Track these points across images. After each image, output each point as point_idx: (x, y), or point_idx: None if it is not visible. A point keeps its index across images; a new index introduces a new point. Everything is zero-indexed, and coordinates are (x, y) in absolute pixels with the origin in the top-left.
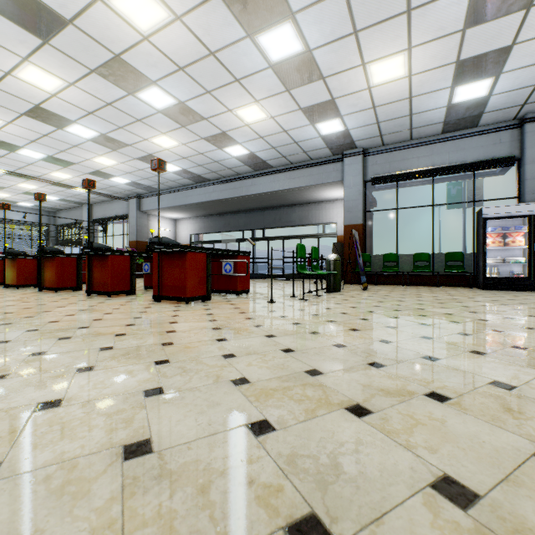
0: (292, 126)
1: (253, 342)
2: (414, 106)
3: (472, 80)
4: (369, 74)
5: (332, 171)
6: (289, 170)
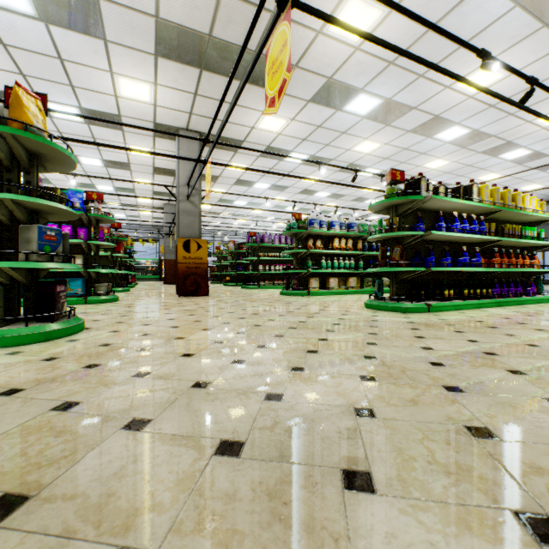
0: None
1: None
2: None
3: None
4: None
5: None
6: None
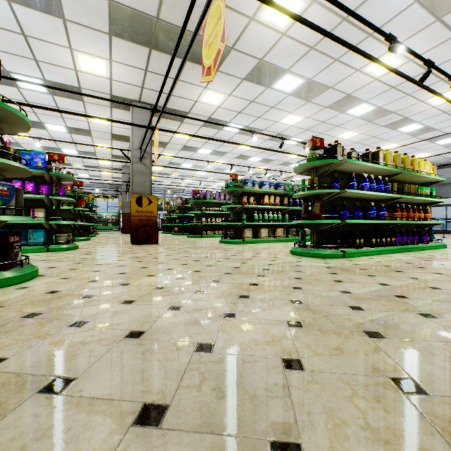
0: (446, 155)
1: (450, 240)
2: None
3: None
4: None
5: None
6: (439, 169)
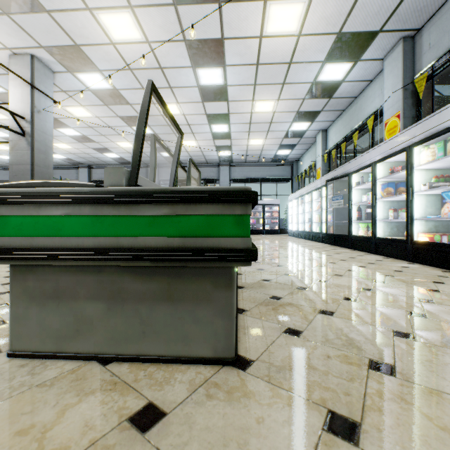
0: None
1: None
2: (93, 156)
3: (107, 153)
4: (56, 146)
5: (75, 173)
6: None
